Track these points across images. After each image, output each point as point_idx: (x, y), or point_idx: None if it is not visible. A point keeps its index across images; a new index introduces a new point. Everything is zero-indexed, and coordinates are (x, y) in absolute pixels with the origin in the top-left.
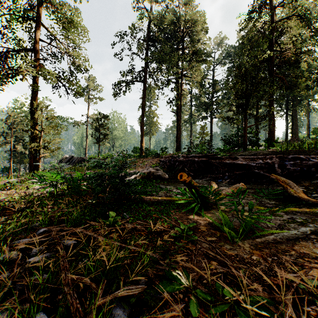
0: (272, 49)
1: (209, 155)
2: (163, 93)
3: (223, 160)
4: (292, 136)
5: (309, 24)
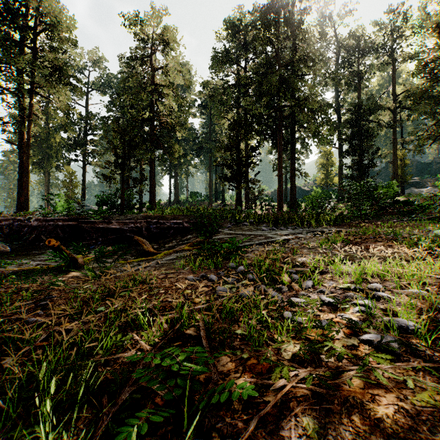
0: (152, 109)
1: (79, 218)
2: None
3: (97, 224)
4: (174, 198)
5: (181, 101)
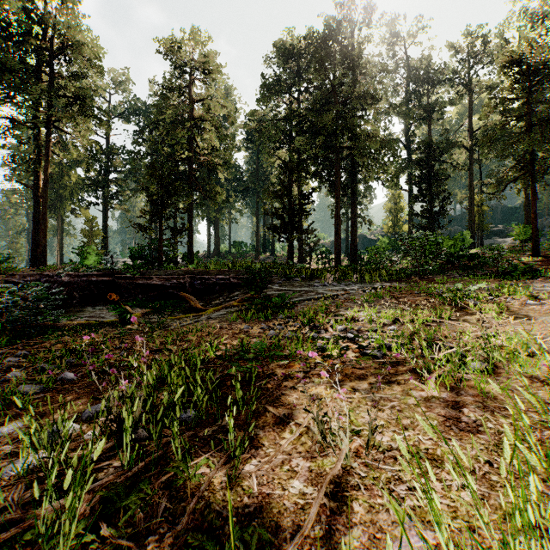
0: (191, 147)
1: (114, 273)
2: (5, 145)
3: (136, 280)
4: (214, 249)
5: (224, 136)
